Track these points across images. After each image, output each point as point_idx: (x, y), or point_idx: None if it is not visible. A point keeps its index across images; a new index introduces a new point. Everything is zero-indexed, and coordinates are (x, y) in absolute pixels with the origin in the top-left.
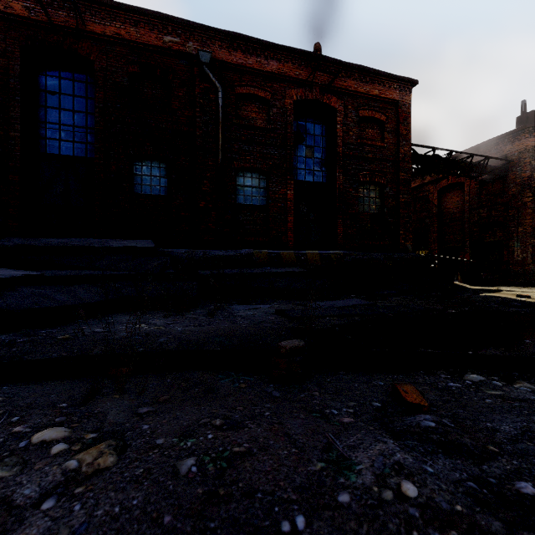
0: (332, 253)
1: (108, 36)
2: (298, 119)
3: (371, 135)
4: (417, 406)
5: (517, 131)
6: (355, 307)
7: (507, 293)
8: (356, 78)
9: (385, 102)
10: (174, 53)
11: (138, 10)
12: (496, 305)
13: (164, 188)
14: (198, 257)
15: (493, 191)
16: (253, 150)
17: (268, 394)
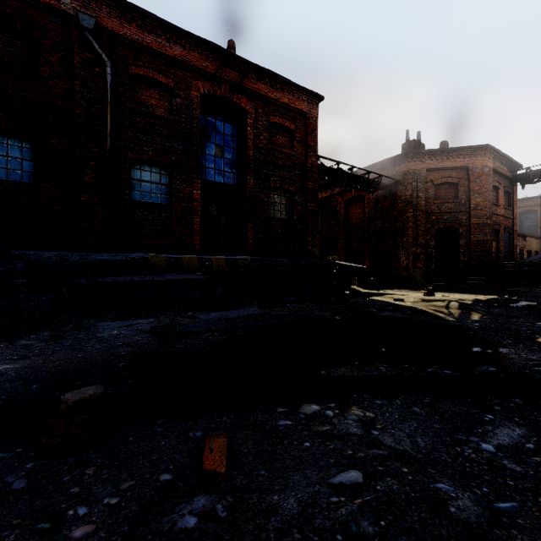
0: (239, 259)
1: None
2: (207, 114)
3: (282, 142)
4: (214, 474)
5: (403, 156)
6: (247, 317)
7: (389, 297)
8: (267, 82)
9: (295, 112)
10: (42, 7)
11: None
12: (375, 310)
13: (28, 174)
14: (73, 262)
15: (386, 206)
16: (153, 140)
17: (4, 488)
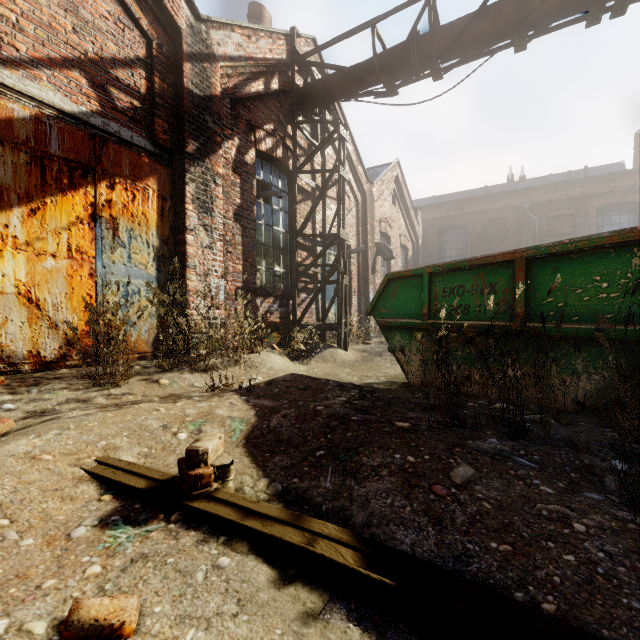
0: None
1: (473, 212)
2: (603, 216)
3: None
4: None
5: None
6: None
7: None
8: None
9: None
10: (507, 208)
11: (488, 195)
12: None
13: None
14: None
15: None
16: None
17: None
